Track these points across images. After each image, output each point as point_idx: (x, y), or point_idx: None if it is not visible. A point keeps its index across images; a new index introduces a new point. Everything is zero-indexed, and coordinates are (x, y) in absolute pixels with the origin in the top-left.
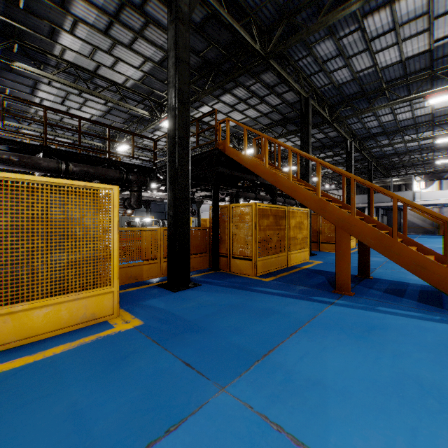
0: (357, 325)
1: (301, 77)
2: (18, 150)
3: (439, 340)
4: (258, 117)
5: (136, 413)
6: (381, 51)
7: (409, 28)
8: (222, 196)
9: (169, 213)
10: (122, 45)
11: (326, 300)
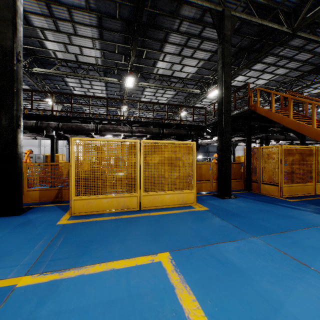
0: None
1: None
2: (142, 125)
3: None
4: (287, 73)
5: (215, 234)
6: None
7: None
8: (253, 139)
9: (218, 153)
10: (187, 57)
11: None
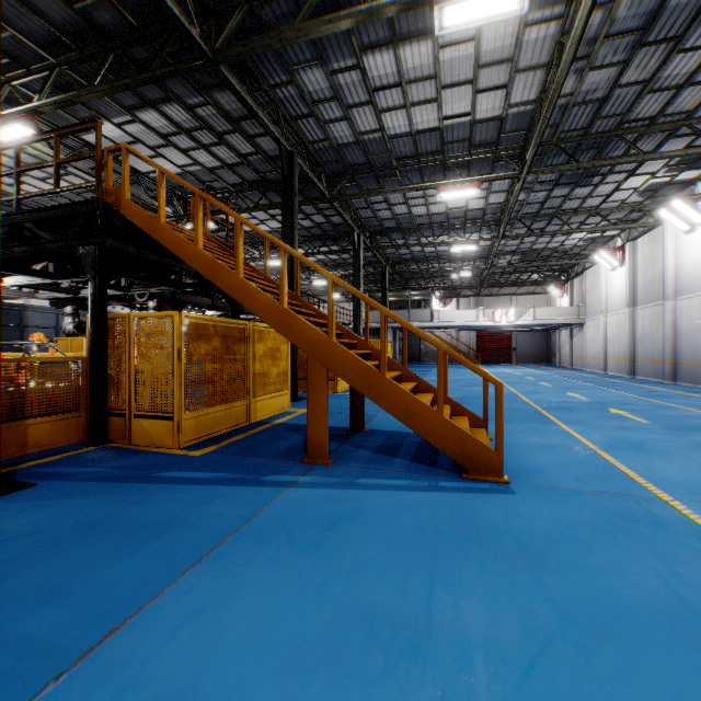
0: (316, 520)
1: (281, 116)
2: None
3: (419, 522)
4: (218, 169)
5: None
6: (387, 111)
7: (417, 89)
8: (140, 298)
9: None
10: None
11: (286, 480)
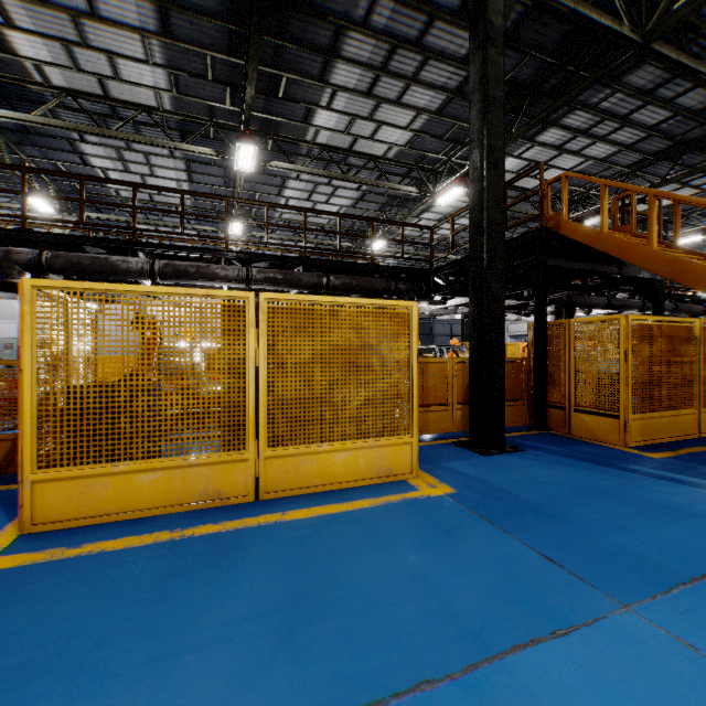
0: None
1: None
2: (276, 266)
3: None
4: (613, 155)
5: (497, 599)
6: None
7: None
8: None
9: (472, 336)
10: (387, 102)
11: None
